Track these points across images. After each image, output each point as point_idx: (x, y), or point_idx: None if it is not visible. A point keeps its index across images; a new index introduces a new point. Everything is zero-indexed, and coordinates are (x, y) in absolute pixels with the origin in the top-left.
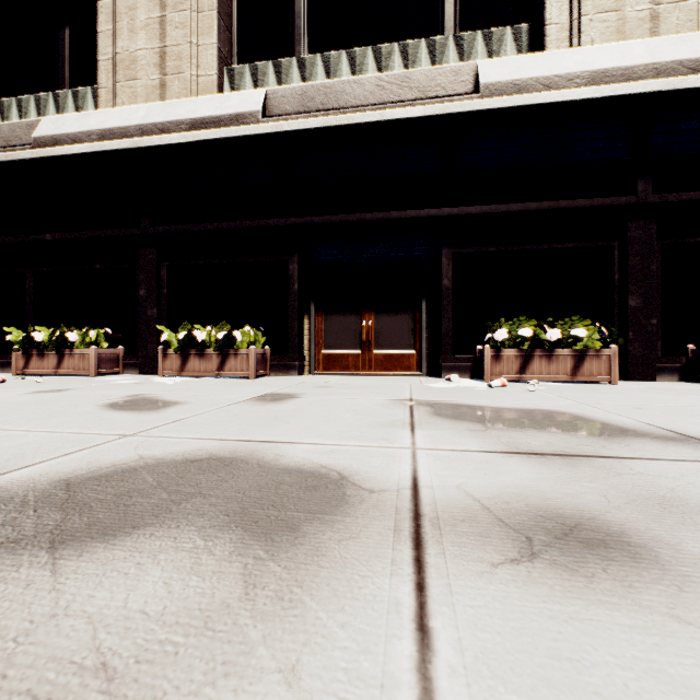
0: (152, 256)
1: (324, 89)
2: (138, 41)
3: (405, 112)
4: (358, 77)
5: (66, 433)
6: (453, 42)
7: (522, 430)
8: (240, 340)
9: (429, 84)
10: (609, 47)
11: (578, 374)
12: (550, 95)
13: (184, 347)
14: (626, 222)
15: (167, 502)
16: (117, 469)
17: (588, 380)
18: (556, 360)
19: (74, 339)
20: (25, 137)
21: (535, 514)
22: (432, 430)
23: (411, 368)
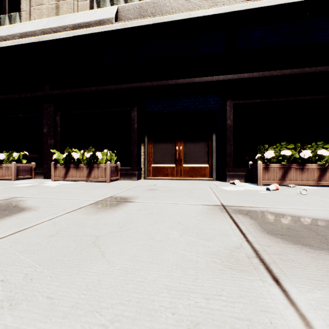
0: (51, 108)
1: (153, 4)
2: None
3: (204, 12)
4: None
5: None
6: None
7: None
8: (100, 158)
9: None
10: None
11: (322, 180)
12: None
13: (66, 162)
14: None
15: None
16: None
17: None
18: (306, 171)
19: (2, 158)
20: None
21: None
22: (310, 285)
23: (206, 175)
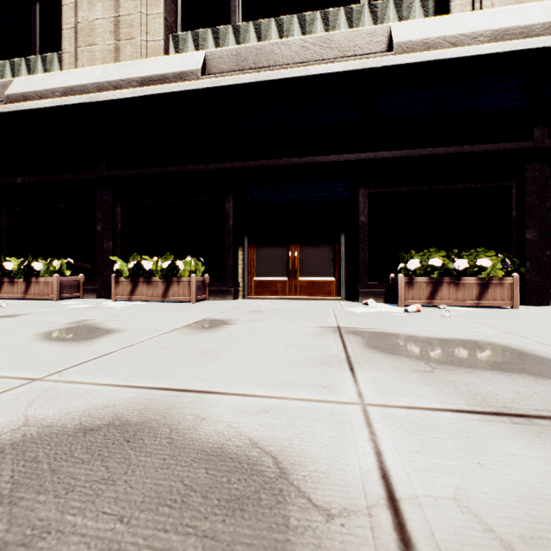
0: (108, 196)
1: (255, 50)
2: (96, 11)
3: (327, 67)
4: (285, 39)
5: None
6: (368, 9)
7: (472, 371)
8: (182, 269)
9: (347, 45)
10: (508, 9)
11: (483, 300)
12: (457, 51)
13: (133, 275)
14: (523, 164)
15: None
16: None
17: (492, 305)
18: (463, 287)
19: (40, 268)
20: (0, 95)
21: None
22: (374, 371)
23: (331, 293)
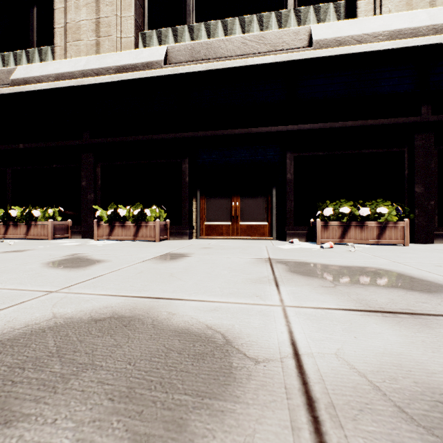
0: (90, 159)
1: (206, 45)
2: (81, 14)
3: (261, 59)
4: (229, 37)
5: (4, 289)
6: (293, 13)
7: (363, 286)
8: (149, 215)
9: (277, 41)
10: (402, 15)
11: (381, 239)
12: (362, 47)
13: (111, 220)
14: (413, 134)
15: (56, 378)
16: (27, 331)
17: (389, 243)
18: (366, 229)
19: (38, 215)
20: (6, 79)
21: (432, 399)
22: (293, 286)
23: (265, 234)
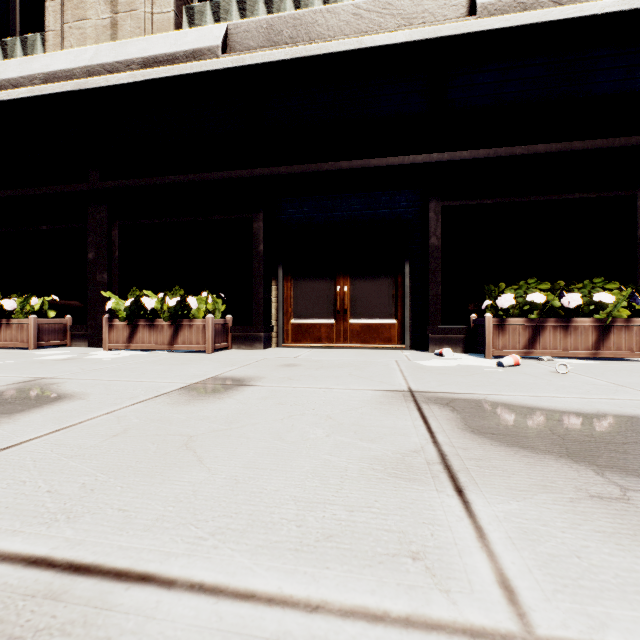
0: (102, 215)
1: (293, 20)
2: None
3: (387, 37)
4: (331, 5)
5: None
6: None
7: None
8: (194, 308)
9: (414, 10)
10: None
11: (602, 349)
12: (565, 10)
13: (131, 316)
14: None
15: None
16: None
17: (616, 356)
18: (574, 331)
19: (12, 307)
20: None
21: None
22: (506, 496)
23: (392, 339)
